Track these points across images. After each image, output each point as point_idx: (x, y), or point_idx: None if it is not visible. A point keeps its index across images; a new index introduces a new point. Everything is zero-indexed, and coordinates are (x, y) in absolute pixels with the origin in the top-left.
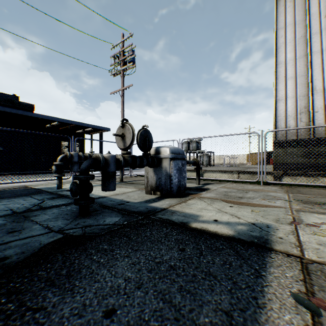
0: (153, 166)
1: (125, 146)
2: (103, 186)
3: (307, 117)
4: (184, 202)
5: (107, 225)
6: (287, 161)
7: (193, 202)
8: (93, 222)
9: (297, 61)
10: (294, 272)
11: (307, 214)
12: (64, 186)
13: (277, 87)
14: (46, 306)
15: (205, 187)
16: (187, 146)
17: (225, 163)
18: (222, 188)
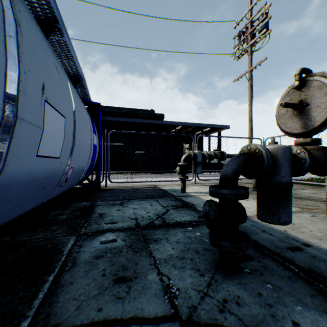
0: None
1: (308, 127)
2: (261, 211)
3: None
4: None
5: None
6: None
7: None
8: (262, 316)
9: None
10: None
11: None
12: (187, 189)
13: None
14: None
15: None
16: None
17: None
18: None
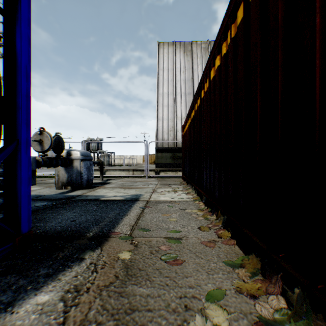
0: (66, 166)
1: (43, 150)
2: None
3: (174, 134)
4: (93, 191)
5: (41, 206)
6: (163, 161)
7: (100, 190)
8: None
9: (169, 95)
10: (143, 204)
11: (161, 189)
12: None
13: (158, 110)
14: (40, 226)
15: (107, 181)
16: (87, 145)
17: (125, 163)
18: (121, 181)
